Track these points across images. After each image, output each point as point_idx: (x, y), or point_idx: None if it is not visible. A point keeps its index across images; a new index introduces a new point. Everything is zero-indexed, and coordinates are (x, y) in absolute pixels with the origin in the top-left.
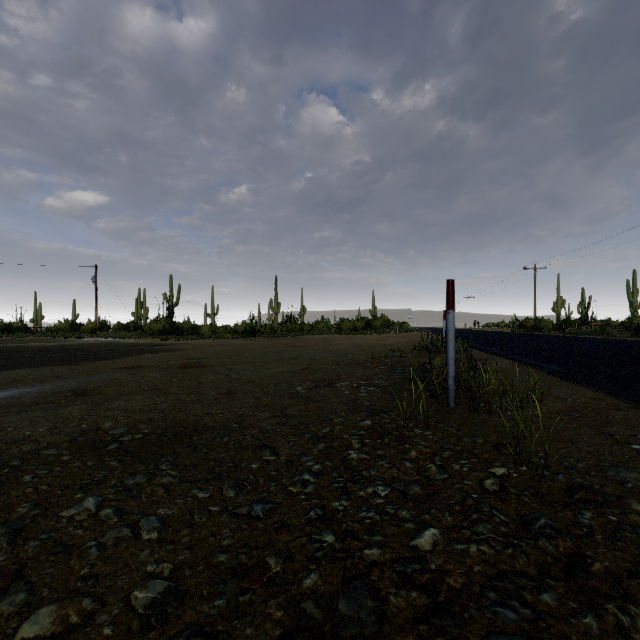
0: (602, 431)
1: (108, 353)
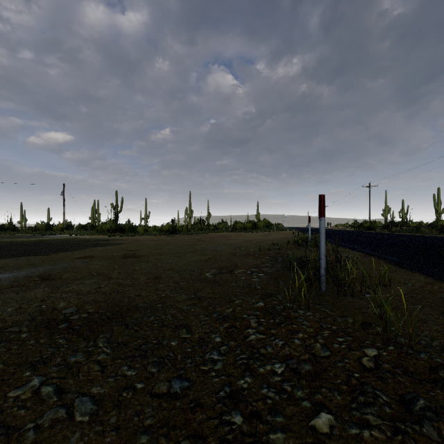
0: (442, 311)
1: (70, 246)
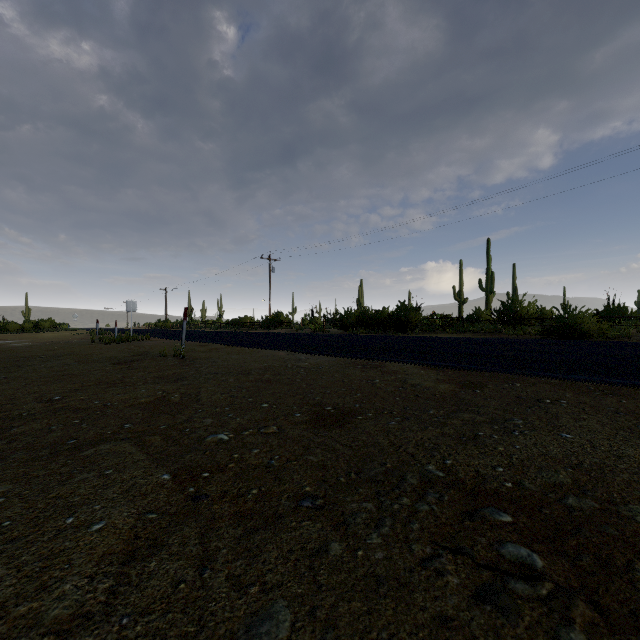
0: None
1: None
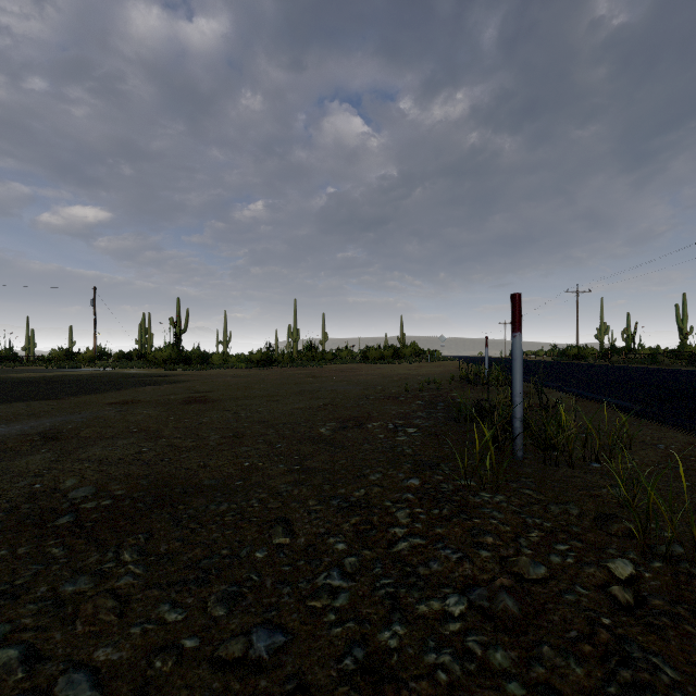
0: None
1: (102, 385)
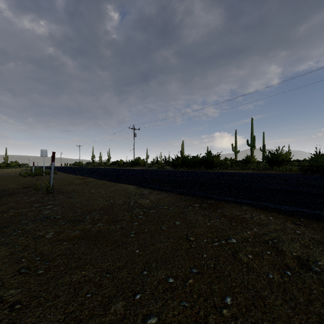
0: None
1: None
